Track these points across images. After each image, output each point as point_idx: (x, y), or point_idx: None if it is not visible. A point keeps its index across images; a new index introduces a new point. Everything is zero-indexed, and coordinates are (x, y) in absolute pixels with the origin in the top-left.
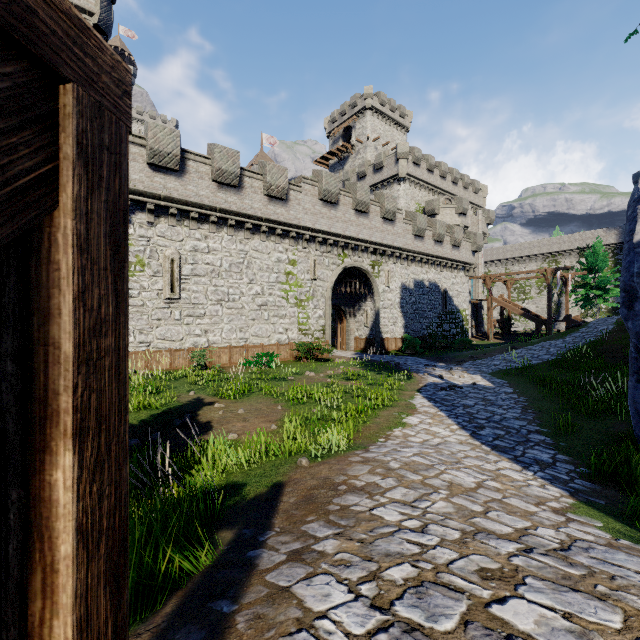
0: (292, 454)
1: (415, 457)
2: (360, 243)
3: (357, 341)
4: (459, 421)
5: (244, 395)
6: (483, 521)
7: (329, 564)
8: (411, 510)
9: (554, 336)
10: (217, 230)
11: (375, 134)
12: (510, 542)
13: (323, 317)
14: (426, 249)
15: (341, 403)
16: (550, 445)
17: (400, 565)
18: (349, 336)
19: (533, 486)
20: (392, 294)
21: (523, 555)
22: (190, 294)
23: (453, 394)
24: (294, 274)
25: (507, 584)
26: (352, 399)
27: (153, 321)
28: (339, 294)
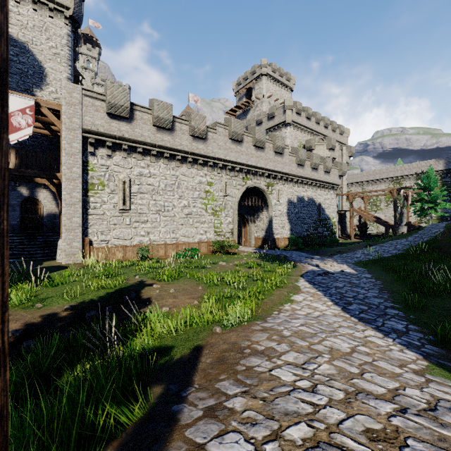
0: (209, 323)
1: (302, 327)
2: (258, 170)
3: (256, 240)
4: (333, 299)
5: (175, 278)
6: (361, 382)
7: (238, 422)
8: (302, 371)
9: (399, 236)
10: (156, 160)
11: (269, 93)
12: (386, 402)
13: (232, 223)
14: (306, 174)
15: (245, 285)
16: (403, 317)
17: (297, 424)
18: (250, 236)
19: (394, 350)
20: (281, 206)
21: (400, 415)
22: (137, 206)
23: (327, 278)
24: (211, 192)
25: (392, 446)
26: (253, 282)
27: (111, 225)
28: (243, 206)
